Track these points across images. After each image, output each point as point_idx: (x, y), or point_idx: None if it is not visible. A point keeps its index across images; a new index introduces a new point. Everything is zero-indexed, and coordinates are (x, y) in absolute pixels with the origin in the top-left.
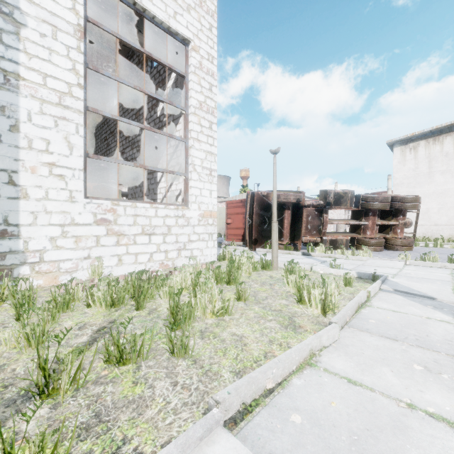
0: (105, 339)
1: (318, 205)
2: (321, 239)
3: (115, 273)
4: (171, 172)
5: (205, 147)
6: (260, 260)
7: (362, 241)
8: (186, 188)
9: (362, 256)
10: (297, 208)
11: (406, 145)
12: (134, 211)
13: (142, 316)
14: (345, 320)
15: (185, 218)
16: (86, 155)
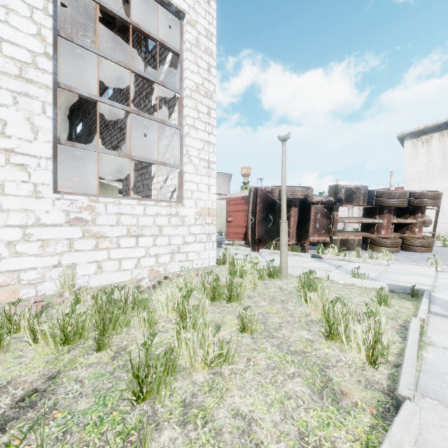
0: (20, 425)
1: (328, 201)
2: (331, 239)
3: (93, 283)
4: (163, 163)
5: (202, 135)
6: (267, 267)
7: (376, 241)
8: (181, 182)
9: (382, 259)
10: (304, 205)
11: (418, 138)
12: (117, 208)
13: (102, 364)
14: (413, 383)
15: (179, 217)
16: (56, 141)
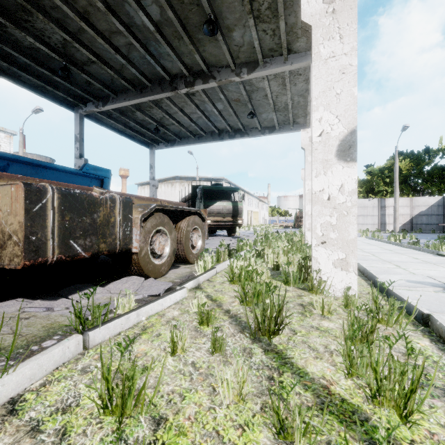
0: None
1: None
2: None
3: None
4: None
5: None
6: None
7: None
8: None
9: None
10: None
11: (142, 186)
12: None
13: None
14: None
15: None
16: None
